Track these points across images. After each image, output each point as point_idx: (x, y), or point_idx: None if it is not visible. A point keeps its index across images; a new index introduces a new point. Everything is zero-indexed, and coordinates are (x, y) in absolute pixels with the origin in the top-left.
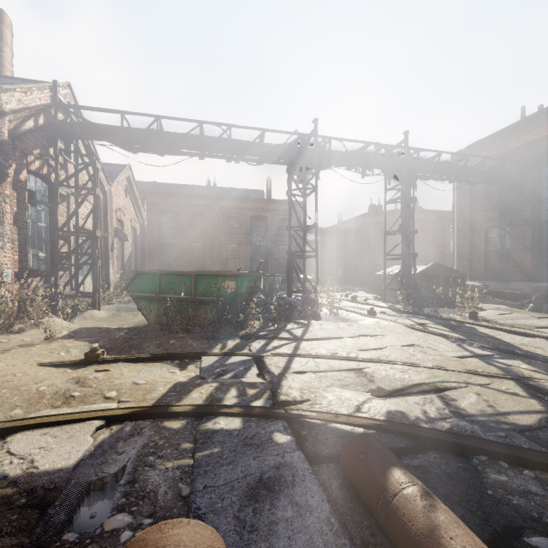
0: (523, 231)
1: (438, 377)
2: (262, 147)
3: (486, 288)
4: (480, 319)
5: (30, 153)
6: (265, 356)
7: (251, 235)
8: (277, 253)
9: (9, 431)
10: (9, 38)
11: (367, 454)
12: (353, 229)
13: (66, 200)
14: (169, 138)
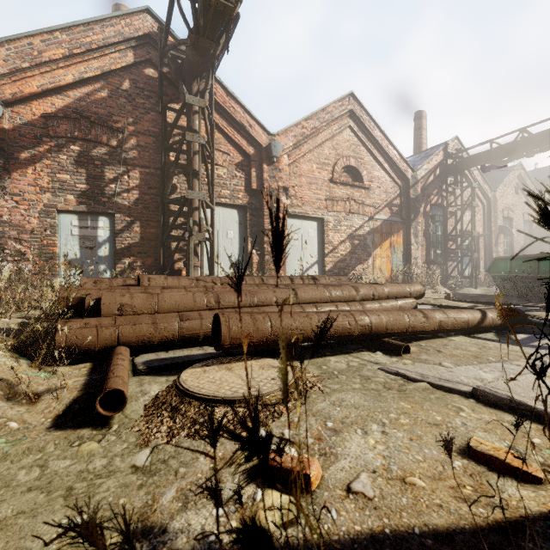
0: None
1: None
2: None
3: None
4: None
5: (431, 195)
6: None
7: None
8: None
9: None
10: (425, 124)
11: None
12: None
13: (454, 215)
14: (535, 141)
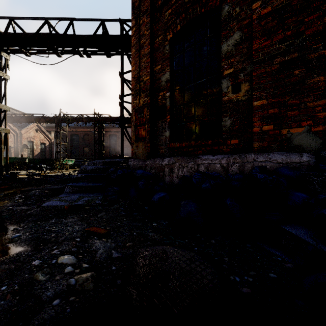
0: None
1: None
2: (44, 119)
3: None
4: None
5: None
6: None
7: (110, 143)
8: None
9: None
10: None
11: None
12: None
13: None
14: (17, 119)
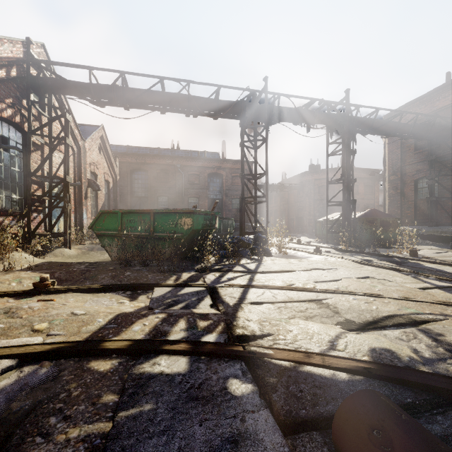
0: (450, 181)
1: (409, 308)
2: (217, 102)
3: (417, 231)
4: (420, 257)
5: (1, 101)
6: (219, 287)
7: (208, 189)
8: (231, 205)
9: None
10: None
11: (388, 432)
12: (295, 185)
13: (40, 149)
14: (133, 93)
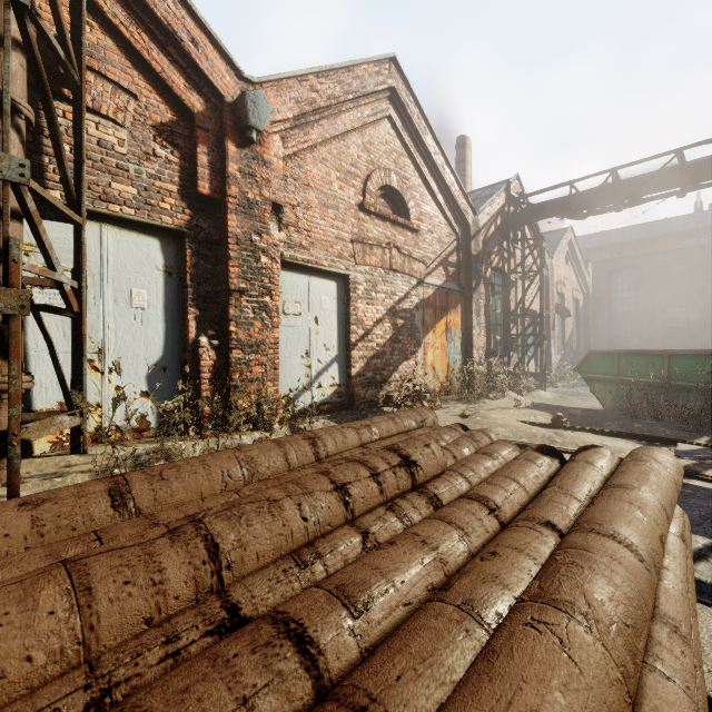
0: None
1: None
2: None
3: None
4: None
5: (492, 253)
6: None
7: None
8: None
9: (524, 447)
10: (469, 156)
11: None
12: None
13: (514, 285)
14: (628, 188)
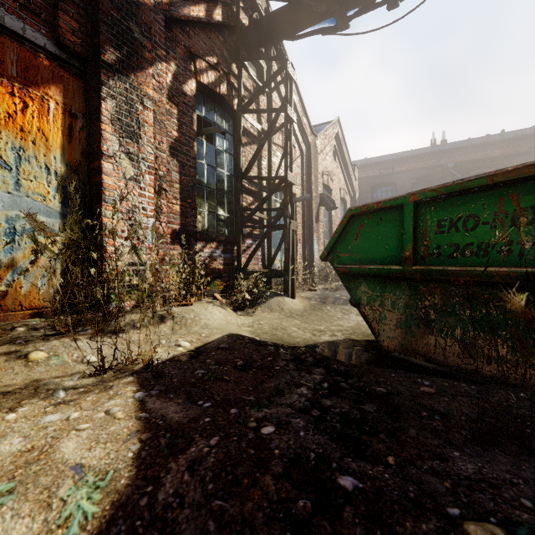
0: None
1: None
2: None
3: None
4: None
5: (199, 56)
6: None
7: None
8: None
9: None
10: None
11: None
12: None
13: (256, 143)
14: None
